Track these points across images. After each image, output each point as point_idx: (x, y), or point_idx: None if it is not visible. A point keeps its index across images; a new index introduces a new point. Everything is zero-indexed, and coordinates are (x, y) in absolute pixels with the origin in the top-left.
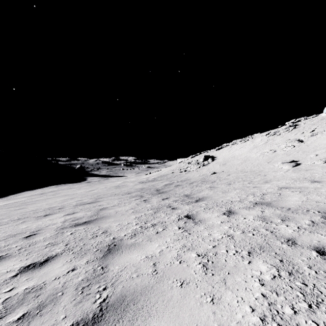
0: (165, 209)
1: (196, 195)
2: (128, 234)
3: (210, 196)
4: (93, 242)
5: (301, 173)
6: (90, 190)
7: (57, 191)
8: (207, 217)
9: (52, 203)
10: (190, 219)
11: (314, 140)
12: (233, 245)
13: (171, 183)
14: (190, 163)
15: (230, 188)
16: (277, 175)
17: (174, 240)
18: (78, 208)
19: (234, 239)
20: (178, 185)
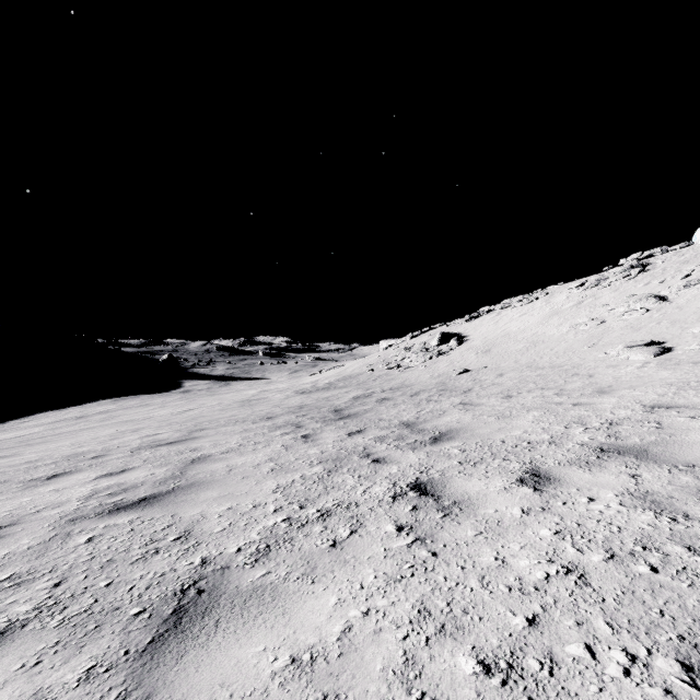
0: (357, 463)
1: (431, 423)
2: (247, 547)
3: (467, 428)
4: (139, 575)
5: (684, 370)
6: (185, 409)
7: (114, 412)
8: (474, 491)
9: (86, 442)
10: (426, 496)
11: (694, 297)
12: (600, 617)
13: (368, 393)
14: (410, 349)
15: (513, 406)
16: (623, 375)
17: (388, 581)
18: (139, 455)
19: (595, 588)
20: (383, 398)
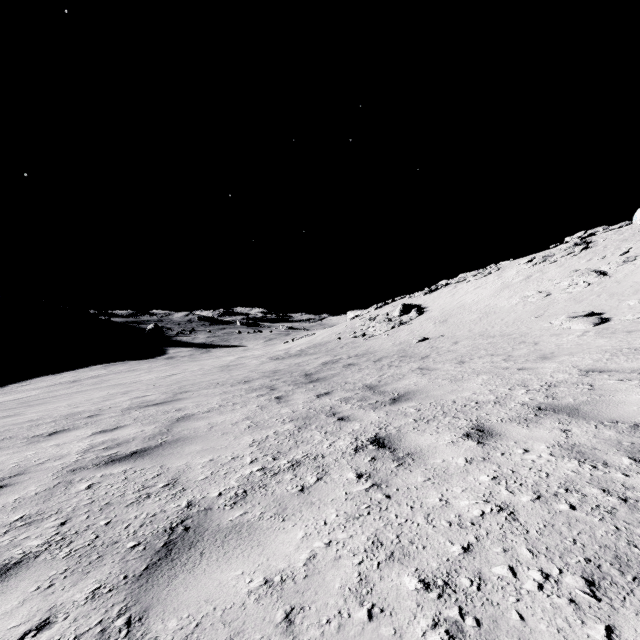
0: (324, 421)
1: (391, 386)
2: (227, 492)
3: (423, 390)
4: (134, 515)
5: (618, 338)
6: (170, 374)
7: (105, 377)
8: (425, 444)
9: (81, 403)
10: (384, 449)
11: (631, 272)
12: (523, 545)
13: (335, 359)
14: (374, 319)
15: (465, 370)
16: (564, 343)
17: (347, 518)
18: (130, 415)
19: (521, 523)
20: (349, 363)
